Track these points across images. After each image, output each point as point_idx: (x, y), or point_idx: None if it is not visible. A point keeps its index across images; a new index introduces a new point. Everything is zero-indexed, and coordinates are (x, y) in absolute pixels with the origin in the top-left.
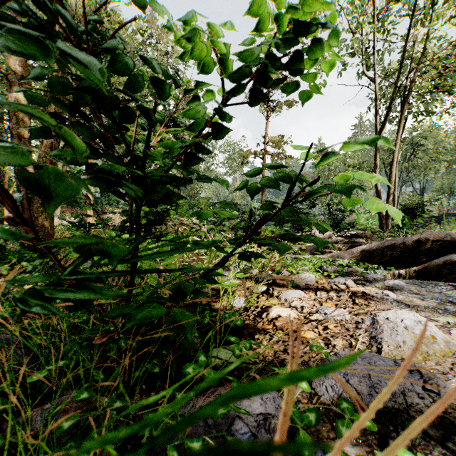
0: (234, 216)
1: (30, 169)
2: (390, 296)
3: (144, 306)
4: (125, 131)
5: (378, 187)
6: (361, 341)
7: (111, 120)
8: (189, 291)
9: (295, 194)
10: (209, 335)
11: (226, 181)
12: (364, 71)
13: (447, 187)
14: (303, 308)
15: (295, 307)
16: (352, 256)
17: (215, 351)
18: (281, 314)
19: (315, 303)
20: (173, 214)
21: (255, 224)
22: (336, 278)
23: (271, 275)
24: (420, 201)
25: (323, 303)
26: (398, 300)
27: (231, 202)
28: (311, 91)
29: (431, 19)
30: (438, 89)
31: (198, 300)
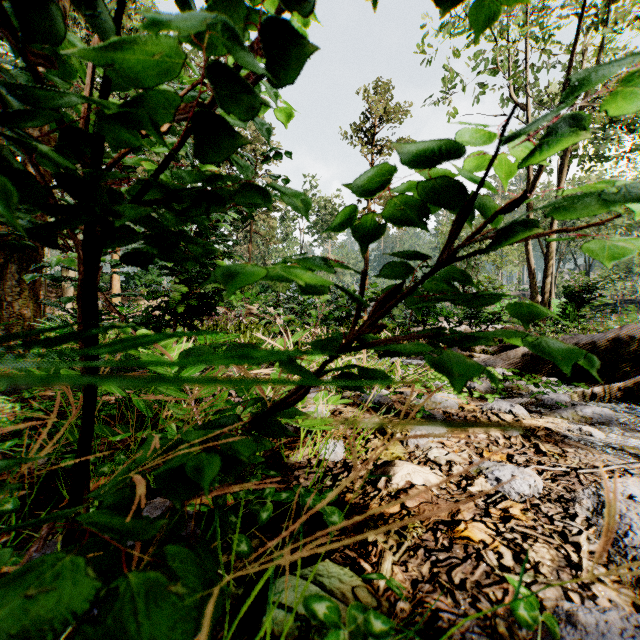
0: (326, 284)
1: (2, 227)
2: (594, 437)
3: (28, 572)
4: (66, 86)
5: (531, 261)
6: (588, 551)
7: (10, 39)
8: (207, 478)
9: (470, 235)
10: (263, 578)
11: (304, 194)
12: (511, 95)
13: (622, 262)
14: (451, 464)
15: (436, 463)
16: (508, 362)
17: (283, 587)
18: (413, 481)
19: (472, 453)
20: (238, 301)
21: (374, 305)
22: (494, 403)
23: (385, 396)
24: (589, 281)
25: (484, 453)
26: (612, 444)
27: (318, 256)
28: (500, 2)
29: (606, 21)
30: (613, 123)
31: (238, 489)
